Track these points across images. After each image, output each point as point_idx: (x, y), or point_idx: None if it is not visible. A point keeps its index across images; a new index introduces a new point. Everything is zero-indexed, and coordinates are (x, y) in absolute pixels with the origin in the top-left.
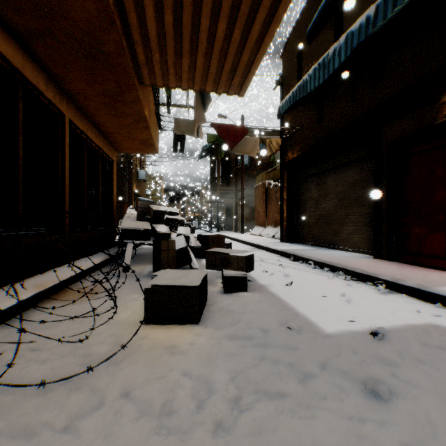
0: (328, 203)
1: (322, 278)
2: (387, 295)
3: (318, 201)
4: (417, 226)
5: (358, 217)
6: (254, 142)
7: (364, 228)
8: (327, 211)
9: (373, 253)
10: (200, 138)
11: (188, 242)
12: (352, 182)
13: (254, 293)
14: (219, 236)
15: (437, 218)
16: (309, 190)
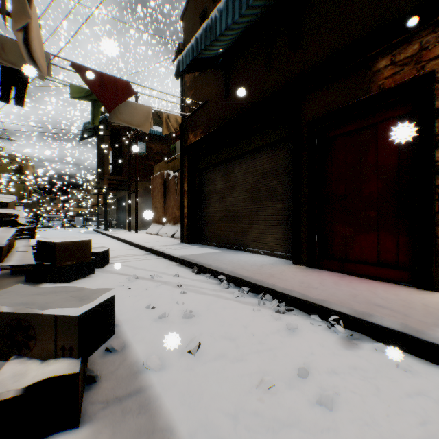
0: (236, 197)
1: (245, 311)
2: (358, 346)
3: (224, 194)
4: (345, 225)
5: (271, 214)
6: (145, 112)
7: (278, 227)
8: (234, 206)
9: (293, 258)
10: (44, 75)
11: (0, 259)
12: (265, 172)
13: (96, 431)
14: (78, 243)
15: (370, 215)
16: (213, 181)
